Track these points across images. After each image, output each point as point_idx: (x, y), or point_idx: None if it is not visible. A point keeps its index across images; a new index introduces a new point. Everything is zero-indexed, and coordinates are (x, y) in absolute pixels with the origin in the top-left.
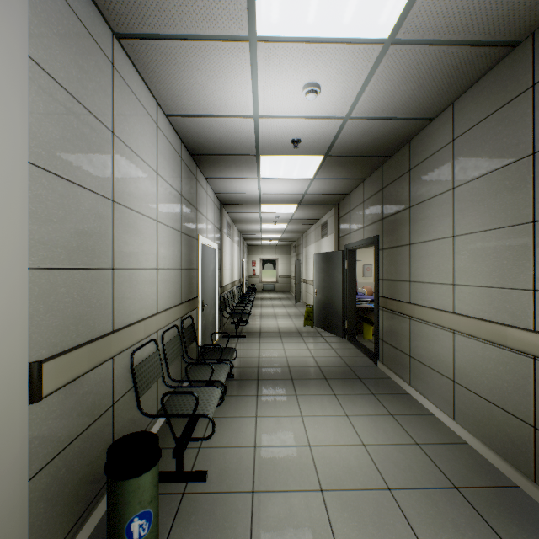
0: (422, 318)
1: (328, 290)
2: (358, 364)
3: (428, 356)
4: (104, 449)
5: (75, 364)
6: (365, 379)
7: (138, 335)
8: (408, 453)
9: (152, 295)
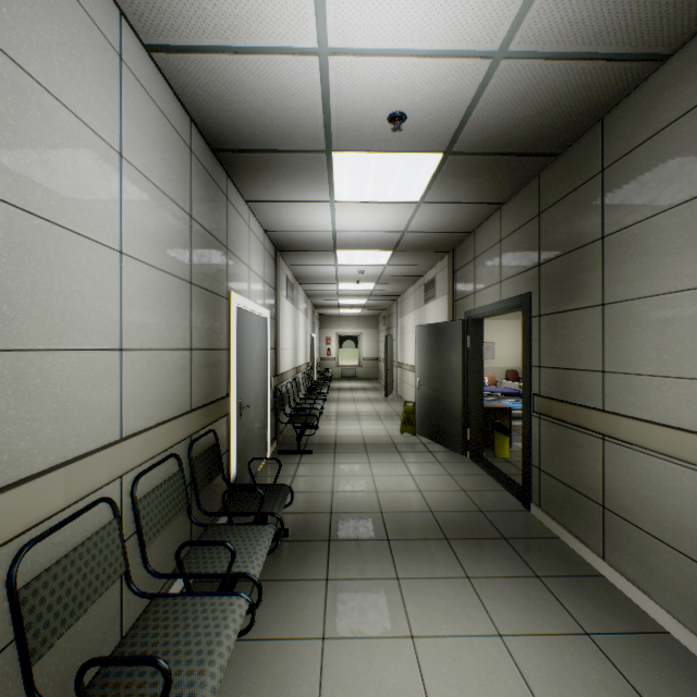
0: (638, 443)
1: (438, 381)
2: (496, 506)
3: (651, 516)
4: None
5: None
6: (514, 540)
7: (39, 506)
8: None
9: (105, 404)
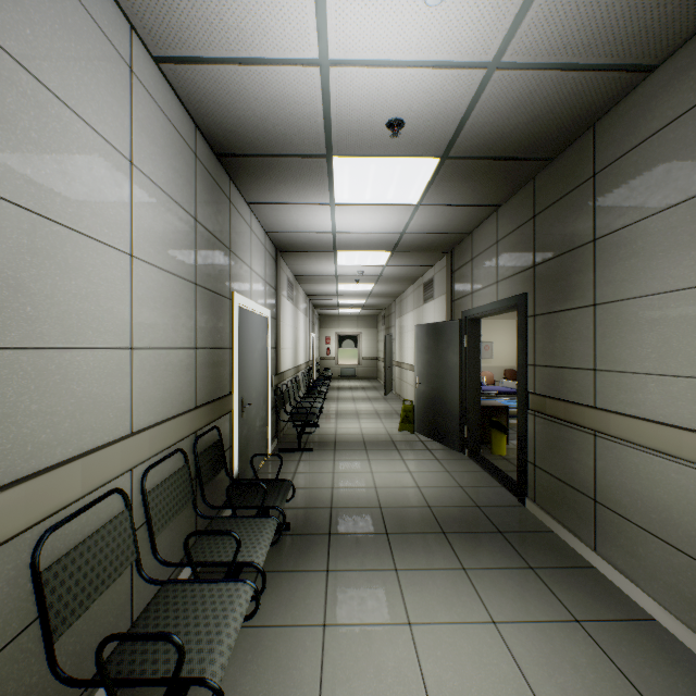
0: (627, 438)
1: (436, 380)
2: (492, 501)
3: (639, 508)
4: None
5: None
6: (510, 533)
7: (59, 495)
8: None
9: (117, 399)
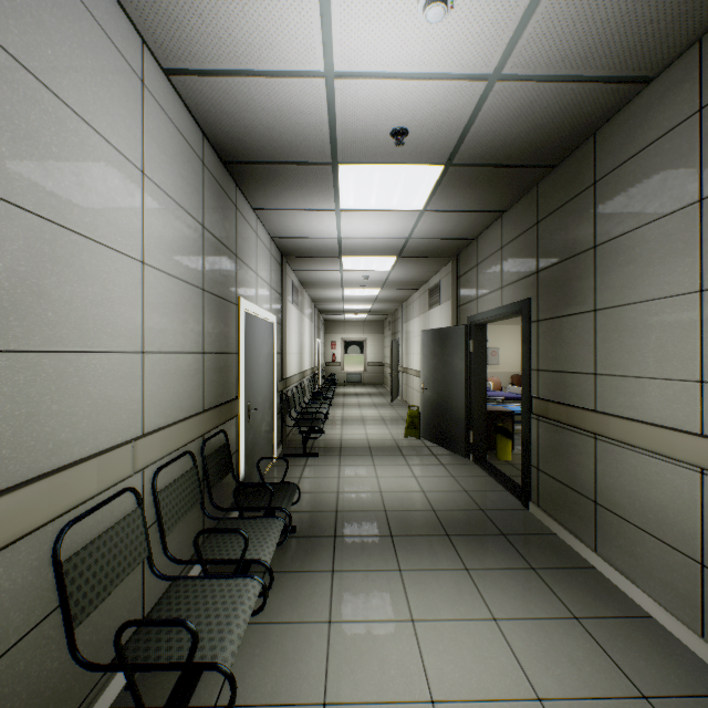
0: (625, 440)
1: (442, 385)
2: (496, 505)
3: (637, 509)
4: None
5: None
6: (512, 536)
7: (78, 490)
8: None
9: (129, 402)
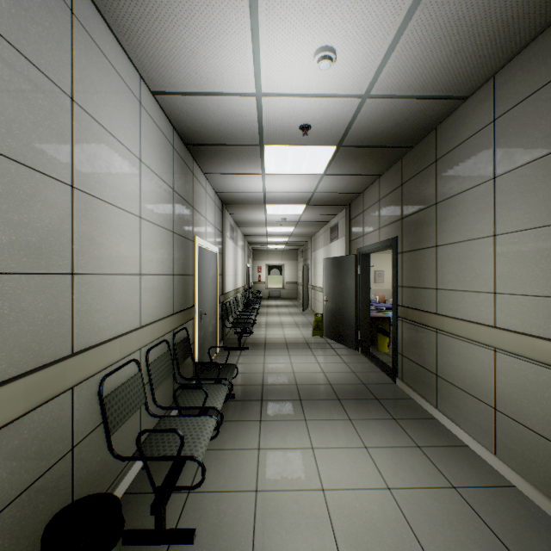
0: (453, 332)
1: (338, 298)
2: (374, 381)
3: (460, 377)
4: (58, 509)
5: (0, 406)
6: (383, 400)
7: (110, 357)
8: (444, 501)
9: (133, 305)
